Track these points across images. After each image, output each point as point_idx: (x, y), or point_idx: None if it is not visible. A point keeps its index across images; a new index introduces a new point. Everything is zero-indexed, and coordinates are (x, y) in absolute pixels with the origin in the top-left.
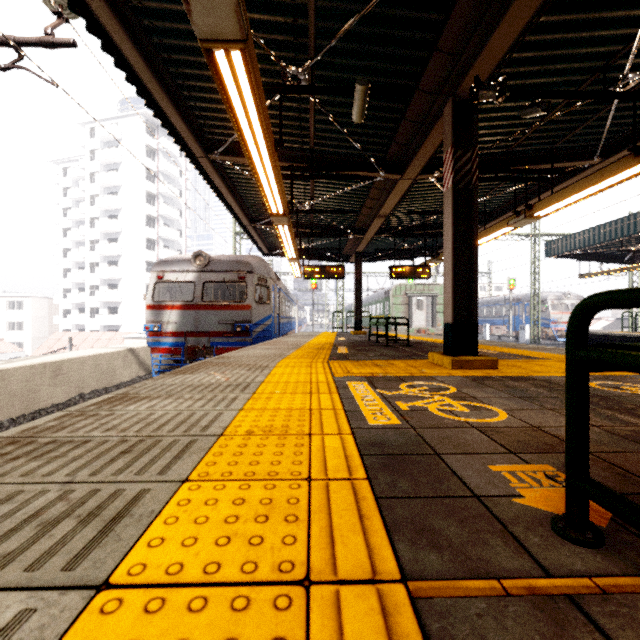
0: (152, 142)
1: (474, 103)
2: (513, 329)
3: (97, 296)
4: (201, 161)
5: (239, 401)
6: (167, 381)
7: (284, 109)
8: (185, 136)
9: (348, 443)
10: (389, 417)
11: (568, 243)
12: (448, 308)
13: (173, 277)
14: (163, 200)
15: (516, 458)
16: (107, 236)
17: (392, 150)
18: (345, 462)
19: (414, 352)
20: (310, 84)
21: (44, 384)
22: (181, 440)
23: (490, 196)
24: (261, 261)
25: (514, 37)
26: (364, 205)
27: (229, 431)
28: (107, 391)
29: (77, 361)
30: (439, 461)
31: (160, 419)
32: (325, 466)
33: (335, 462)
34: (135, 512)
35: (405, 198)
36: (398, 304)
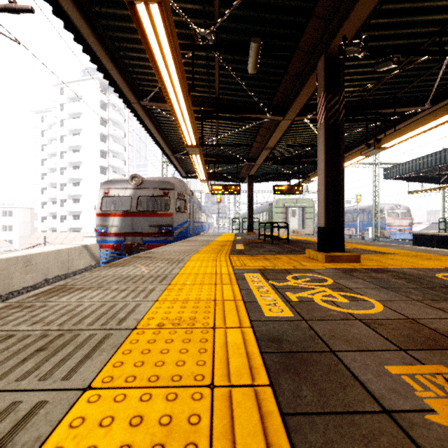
0: (104, 98)
1: (341, 58)
2: (359, 230)
3: (65, 207)
4: (135, 106)
5: (156, 292)
6: (102, 273)
7: (196, 66)
8: (122, 86)
9: (248, 338)
10: (282, 308)
11: (400, 169)
12: (321, 215)
13: (116, 193)
14: (112, 139)
15: (408, 356)
16: (72, 164)
17: (277, 98)
18: (247, 362)
19: (293, 248)
20: (215, 43)
21: (17, 272)
22: (97, 334)
23: (347, 133)
24: (180, 181)
25: (376, 2)
26: (255, 140)
27: (142, 324)
28: (66, 277)
29: (43, 254)
30: (336, 360)
31: (85, 311)
32: (228, 367)
33: (237, 362)
34: (19, 439)
35: (285, 135)
36: (278, 213)
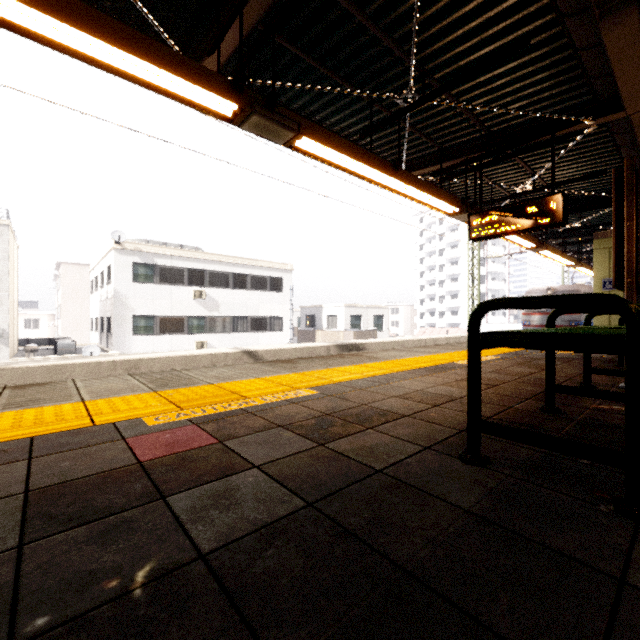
0: None
1: None
2: None
3: (444, 303)
4: None
5: None
6: None
7: None
8: None
9: None
10: None
11: None
12: None
13: None
14: None
15: None
16: (450, 261)
17: None
18: None
19: None
20: None
21: None
22: None
23: None
24: (587, 287)
25: None
26: None
27: None
28: None
29: None
30: None
31: None
32: None
33: None
34: None
35: None
36: None
